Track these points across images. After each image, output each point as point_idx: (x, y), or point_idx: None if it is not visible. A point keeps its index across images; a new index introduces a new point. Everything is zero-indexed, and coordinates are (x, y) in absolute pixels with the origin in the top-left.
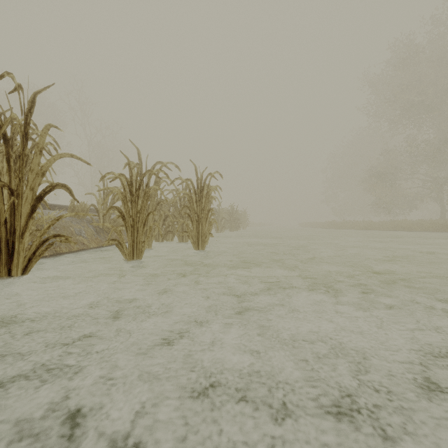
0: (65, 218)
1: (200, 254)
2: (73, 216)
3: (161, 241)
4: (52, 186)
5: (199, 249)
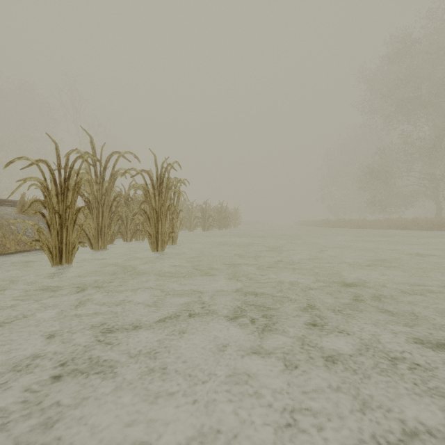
0: (10, 214)
1: (160, 256)
2: (23, 213)
3: (129, 241)
4: None
5: (158, 250)
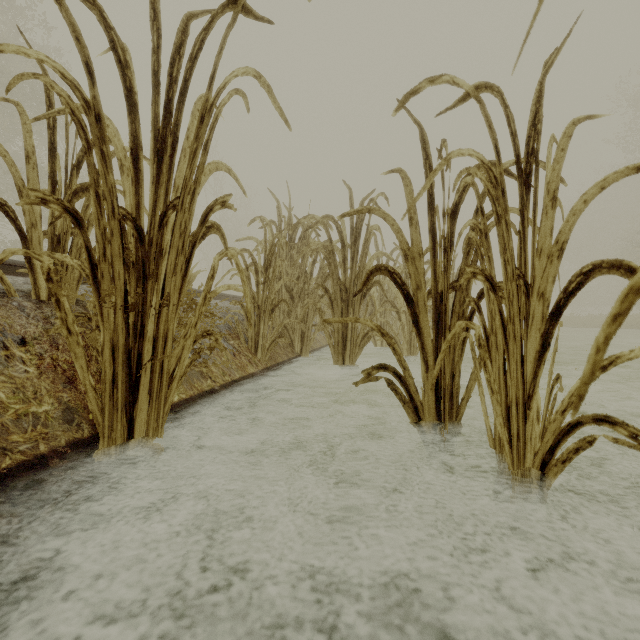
0: None
1: None
2: None
3: None
4: (372, 284)
5: None
